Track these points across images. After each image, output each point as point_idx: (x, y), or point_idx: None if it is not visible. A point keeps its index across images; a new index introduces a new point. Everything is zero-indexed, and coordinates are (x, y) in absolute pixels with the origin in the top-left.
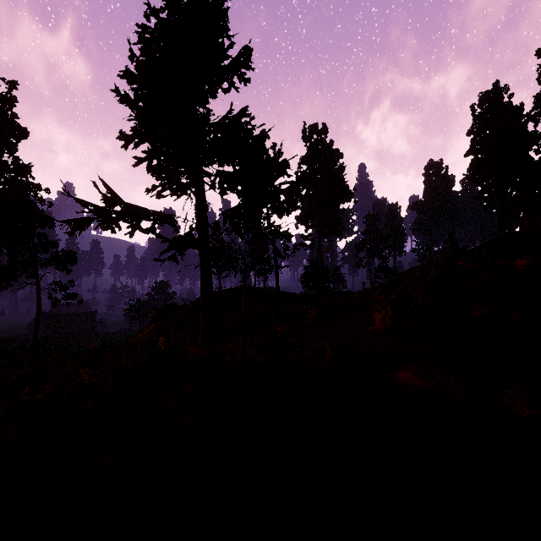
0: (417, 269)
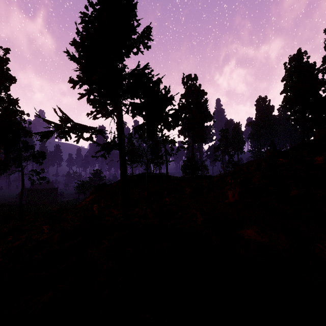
0: (251, 162)
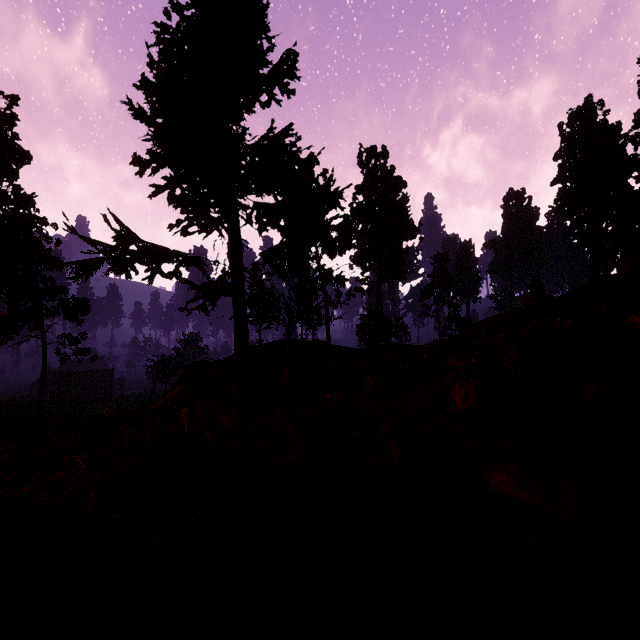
0: (494, 319)
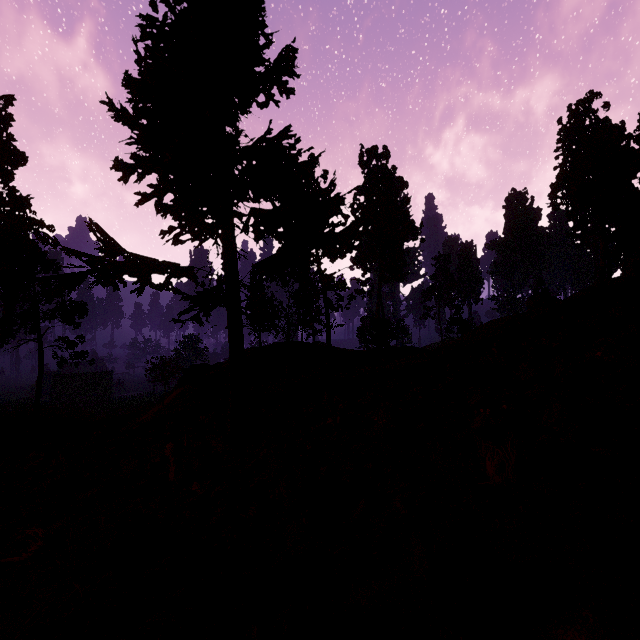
0: (498, 322)
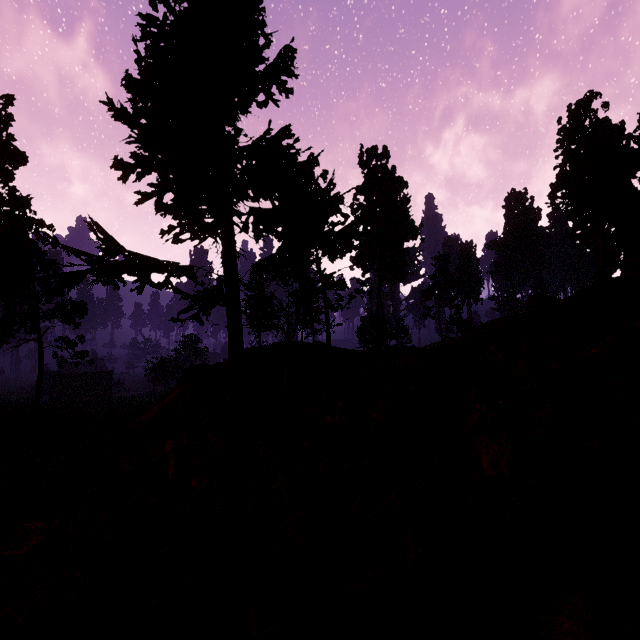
0: (497, 322)
